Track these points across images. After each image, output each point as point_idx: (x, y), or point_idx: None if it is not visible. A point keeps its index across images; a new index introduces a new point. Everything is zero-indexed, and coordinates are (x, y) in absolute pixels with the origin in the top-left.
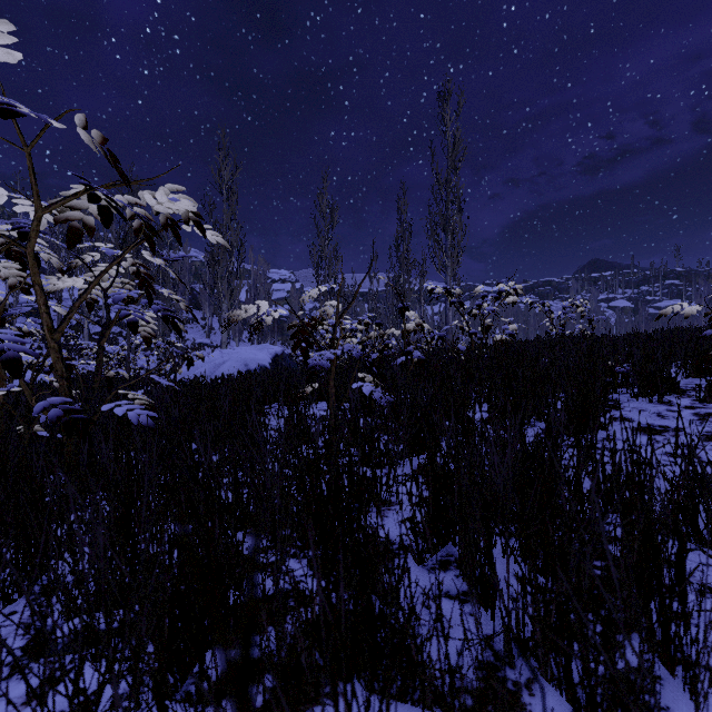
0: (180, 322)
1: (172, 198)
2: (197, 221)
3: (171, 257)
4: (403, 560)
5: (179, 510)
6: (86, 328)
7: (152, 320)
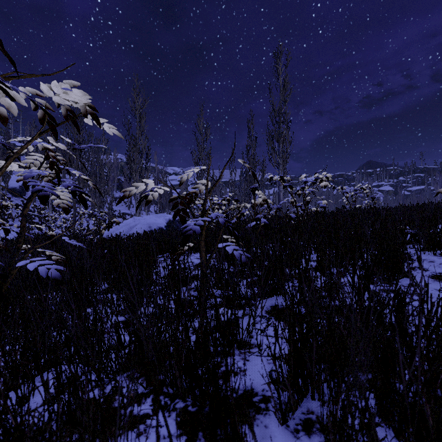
0: (86, 196)
1: (65, 88)
2: (93, 114)
3: (81, 147)
4: (266, 417)
5: (55, 368)
6: (50, 203)
7: (67, 195)
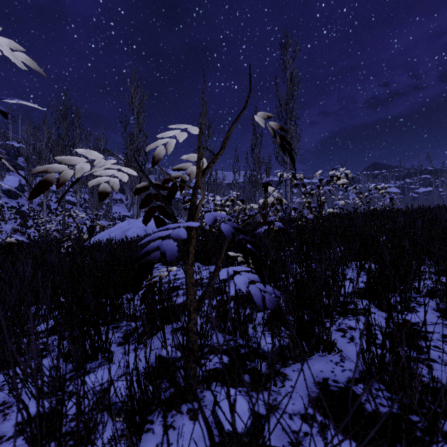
0: None
1: None
2: None
3: None
4: None
5: None
6: (45, 205)
7: None
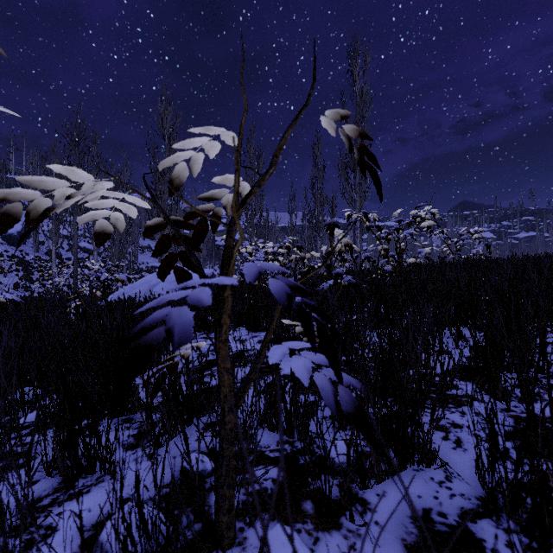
0: None
1: None
2: None
3: None
4: None
5: None
6: (53, 254)
7: None
